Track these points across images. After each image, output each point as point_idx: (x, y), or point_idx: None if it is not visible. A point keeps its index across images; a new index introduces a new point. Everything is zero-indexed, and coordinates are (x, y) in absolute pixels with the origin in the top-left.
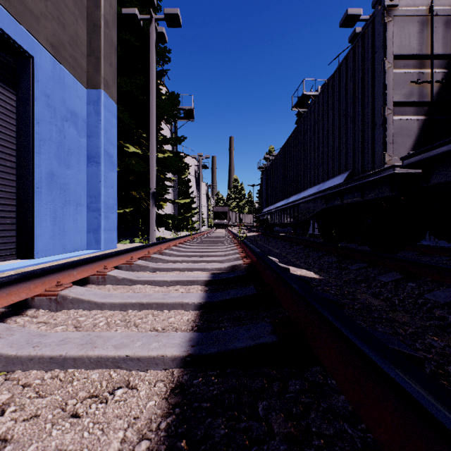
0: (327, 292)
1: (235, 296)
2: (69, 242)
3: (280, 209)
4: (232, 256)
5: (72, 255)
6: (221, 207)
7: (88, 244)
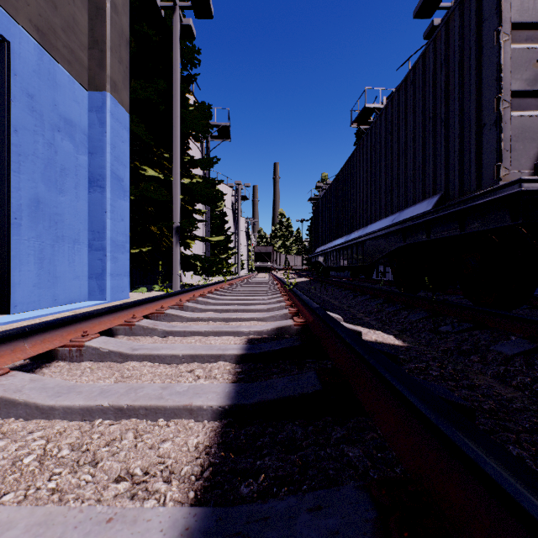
0: (426, 373)
1: (285, 394)
2: (62, 291)
3: (338, 248)
4: (278, 311)
5: (65, 309)
6: (264, 247)
7: (90, 294)
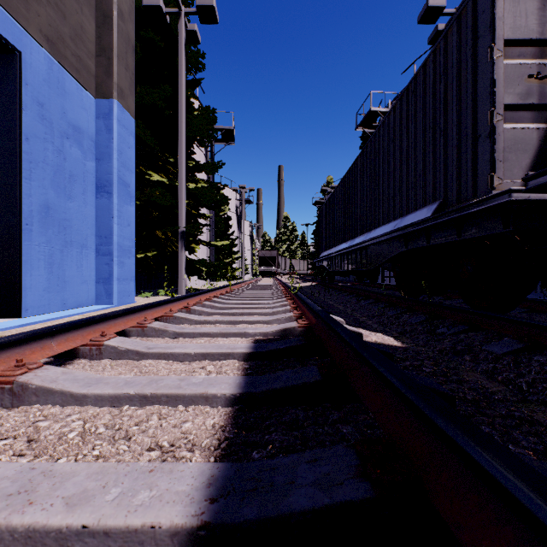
0: (419, 369)
1: (289, 384)
2: (71, 295)
3: (342, 253)
4: (283, 314)
5: (74, 312)
6: (268, 251)
7: (97, 298)
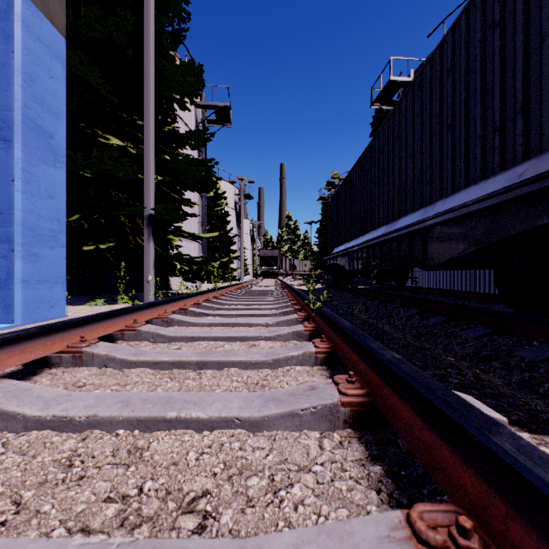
0: None
1: None
2: None
3: (372, 244)
4: (306, 392)
5: None
6: (270, 250)
7: None
